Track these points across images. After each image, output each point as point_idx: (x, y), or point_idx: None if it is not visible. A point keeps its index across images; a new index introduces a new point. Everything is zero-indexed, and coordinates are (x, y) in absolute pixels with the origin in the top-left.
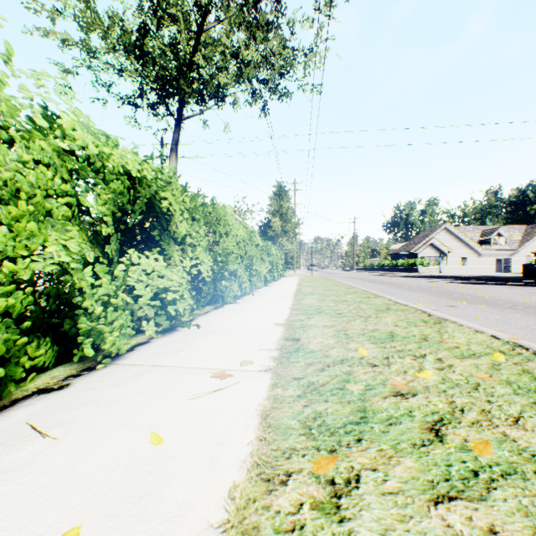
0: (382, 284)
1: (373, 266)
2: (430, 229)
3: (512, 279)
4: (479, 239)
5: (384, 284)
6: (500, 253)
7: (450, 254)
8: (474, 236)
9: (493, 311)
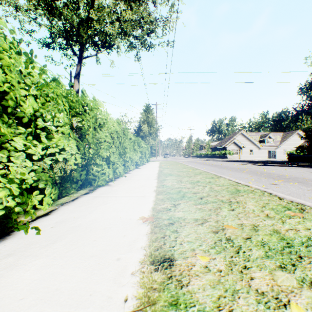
0: (212, 166)
1: (201, 155)
2: (233, 133)
3: (284, 162)
4: (259, 139)
5: (213, 166)
6: (270, 147)
7: (244, 148)
8: (256, 138)
9: (310, 189)
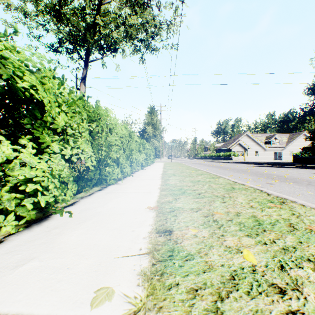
0: (215, 167)
1: (206, 156)
2: (238, 135)
3: (288, 164)
4: (265, 141)
5: (217, 167)
6: (276, 149)
7: (249, 149)
8: (262, 139)
9: (302, 188)
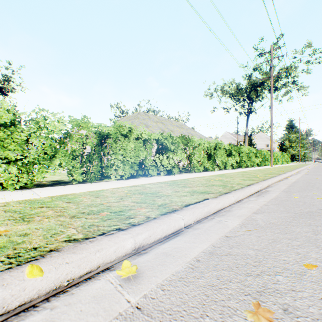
0: None
1: None
2: None
3: None
4: None
5: None
6: None
7: None
8: None
9: None
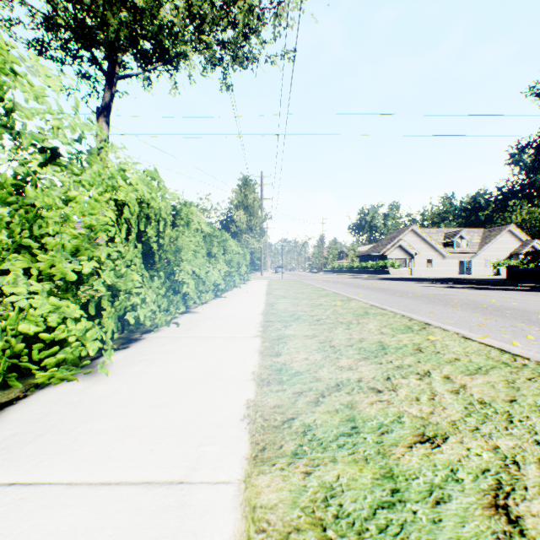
0: (373, 290)
1: (342, 268)
2: (397, 230)
3: (503, 282)
4: (443, 241)
5: (376, 290)
6: (462, 255)
7: (417, 256)
8: (438, 239)
9: None
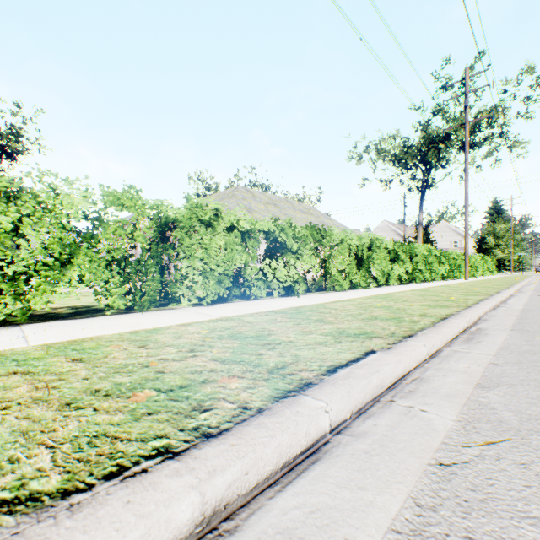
0: None
1: None
2: None
3: None
4: None
5: None
6: None
7: None
8: None
9: None
